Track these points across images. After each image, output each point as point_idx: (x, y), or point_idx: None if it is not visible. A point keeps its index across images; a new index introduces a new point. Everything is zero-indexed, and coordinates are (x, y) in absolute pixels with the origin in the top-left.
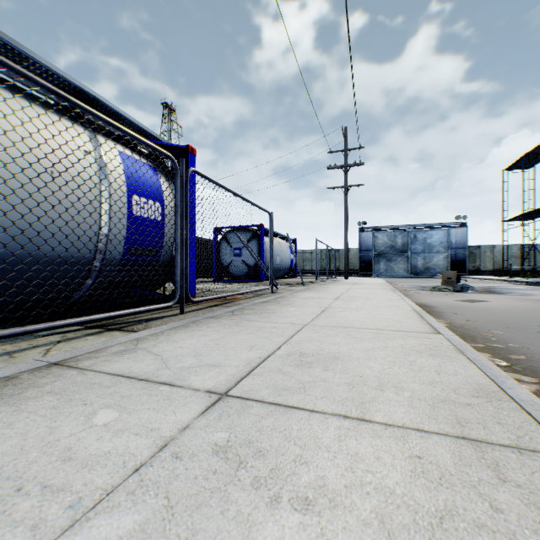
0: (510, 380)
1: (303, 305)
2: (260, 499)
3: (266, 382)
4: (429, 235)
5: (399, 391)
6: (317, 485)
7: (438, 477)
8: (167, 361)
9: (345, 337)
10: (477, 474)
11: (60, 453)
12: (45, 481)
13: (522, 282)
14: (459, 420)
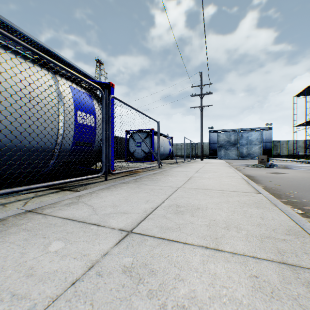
0: (308, 223)
1: (177, 175)
2: (153, 307)
3: (156, 224)
4: (250, 135)
5: (239, 230)
6: (190, 296)
7: (270, 292)
8: (96, 210)
9: (203, 195)
10: (296, 290)
11: (26, 271)
12: (14, 291)
13: (305, 162)
14: (279, 250)
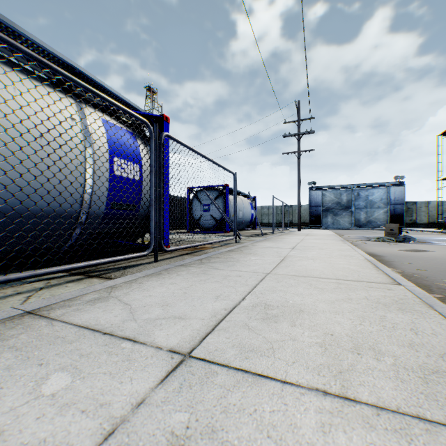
0: None
1: (263, 254)
2: None
3: (231, 340)
4: (370, 193)
5: (378, 355)
6: None
7: None
8: (135, 311)
9: (307, 287)
10: None
11: None
12: None
13: None
14: None
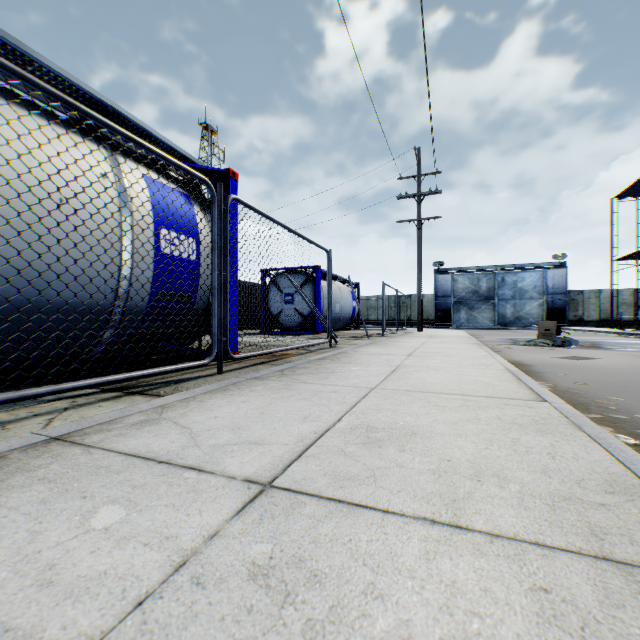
0: None
1: (368, 362)
2: None
3: (323, 467)
4: (520, 278)
5: (503, 482)
6: (399, 637)
7: (579, 627)
8: (197, 436)
9: (424, 406)
10: (638, 622)
11: (38, 573)
12: (9, 620)
13: (637, 334)
14: (593, 529)
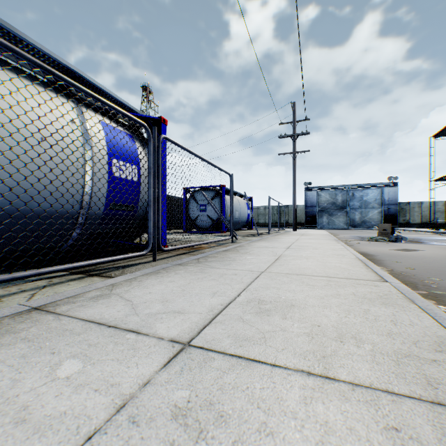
0: None
1: (259, 253)
2: None
3: (227, 331)
4: (365, 194)
5: (359, 343)
6: None
7: None
8: (136, 307)
9: (299, 285)
10: None
11: (15, 413)
12: None
13: None
14: (429, 380)
